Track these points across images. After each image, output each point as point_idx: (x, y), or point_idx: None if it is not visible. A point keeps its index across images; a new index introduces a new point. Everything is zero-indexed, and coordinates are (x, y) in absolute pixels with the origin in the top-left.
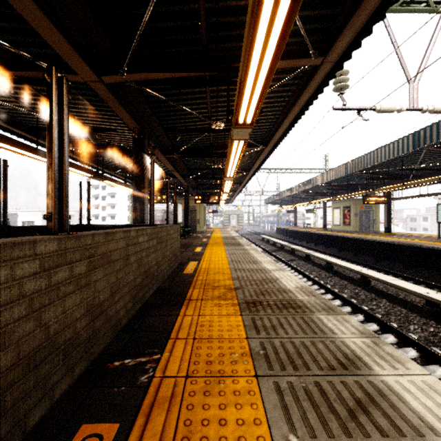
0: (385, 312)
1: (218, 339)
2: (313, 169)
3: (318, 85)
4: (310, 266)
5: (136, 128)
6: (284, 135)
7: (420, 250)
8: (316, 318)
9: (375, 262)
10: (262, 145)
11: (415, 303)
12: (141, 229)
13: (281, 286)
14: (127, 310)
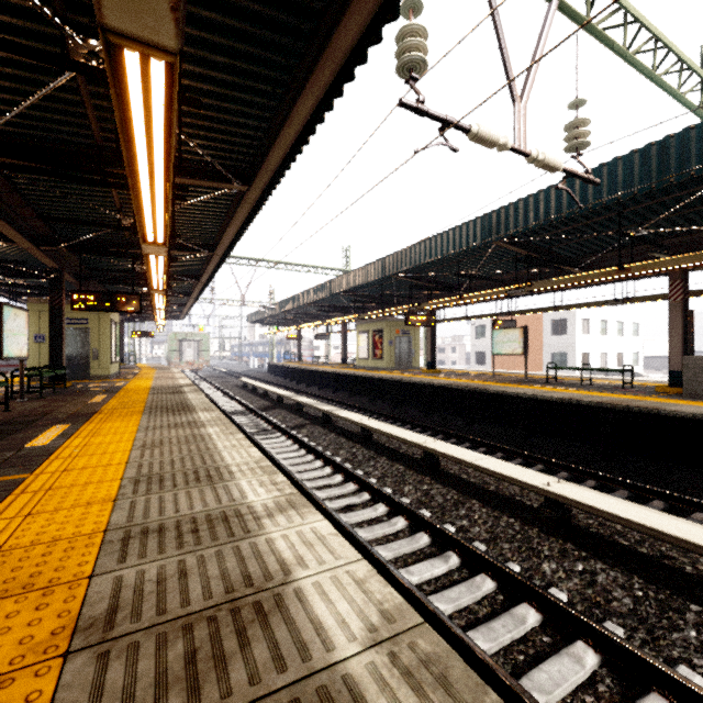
0: (488, 533)
1: None
2: (328, 268)
3: None
4: (333, 437)
5: None
6: (290, 158)
7: (486, 396)
8: None
9: (423, 416)
10: (241, 183)
11: (519, 499)
12: None
13: (308, 644)
14: None
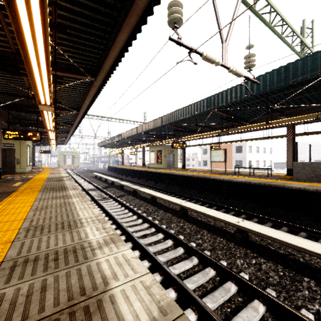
0: (211, 246)
1: None
2: (136, 121)
3: None
4: (138, 200)
5: None
6: (115, 64)
7: (208, 180)
8: None
9: (180, 190)
10: (91, 76)
11: (224, 228)
12: None
13: None
14: None
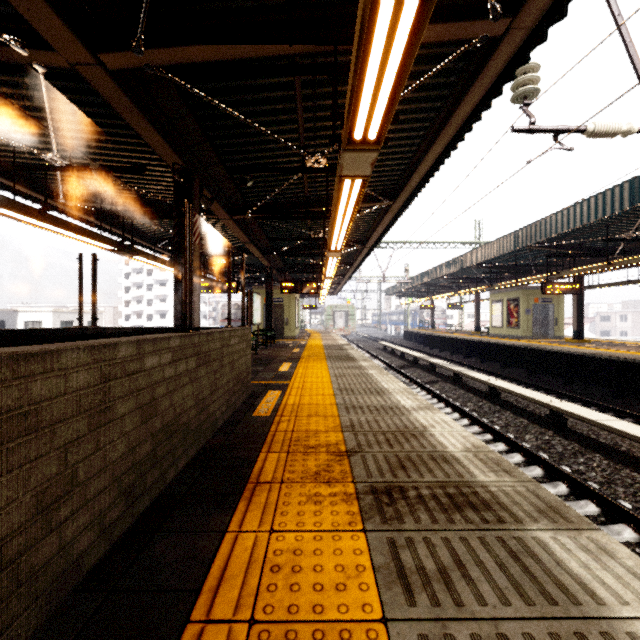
0: (604, 478)
1: (311, 623)
2: (460, 242)
3: (493, 80)
4: (462, 392)
5: (177, 164)
6: (425, 180)
7: (639, 368)
8: (535, 542)
9: (562, 385)
10: (388, 200)
11: None
12: (153, 339)
13: (435, 446)
14: (107, 526)
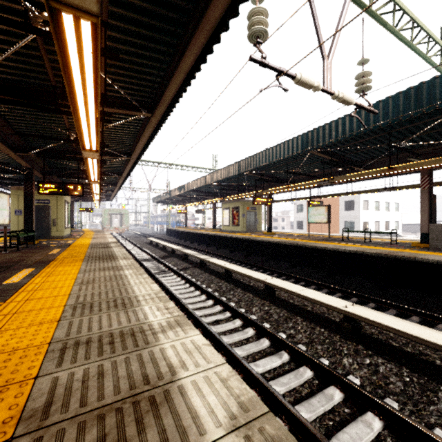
0: (307, 339)
1: None
2: (204, 168)
3: None
4: (207, 275)
5: None
6: (179, 95)
7: (304, 249)
8: None
9: (264, 262)
10: (147, 111)
11: (326, 315)
12: None
13: (187, 429)
14: None
